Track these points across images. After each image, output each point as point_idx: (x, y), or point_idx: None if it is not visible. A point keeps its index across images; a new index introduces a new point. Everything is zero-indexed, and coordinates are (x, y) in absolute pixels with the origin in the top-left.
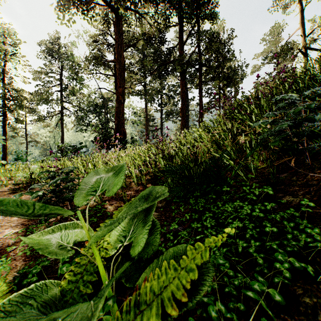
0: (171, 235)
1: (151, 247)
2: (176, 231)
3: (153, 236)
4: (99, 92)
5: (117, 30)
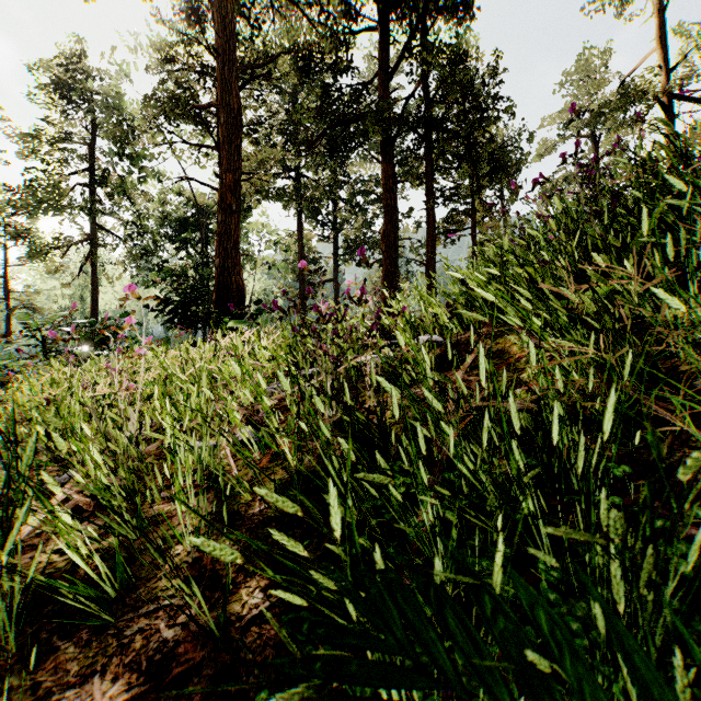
0: None
1: None
2: None
3: None
4: (187, 191)
5: (222, 25)
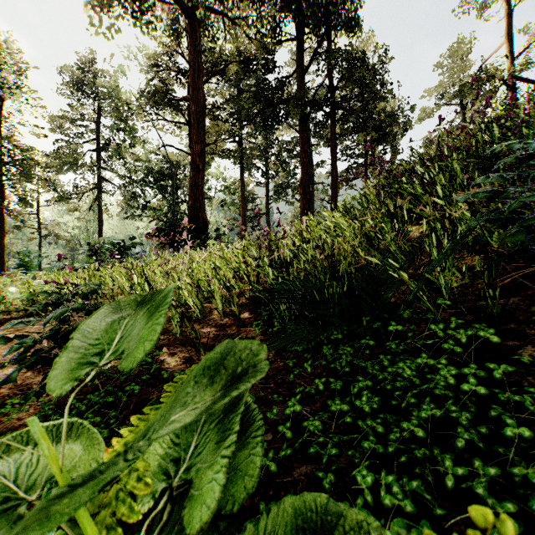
0: (288, 428)
1: (242, 480)
2: (298, 417)
3: (249, 451)
4: (162, 152)
5: (192, 46)
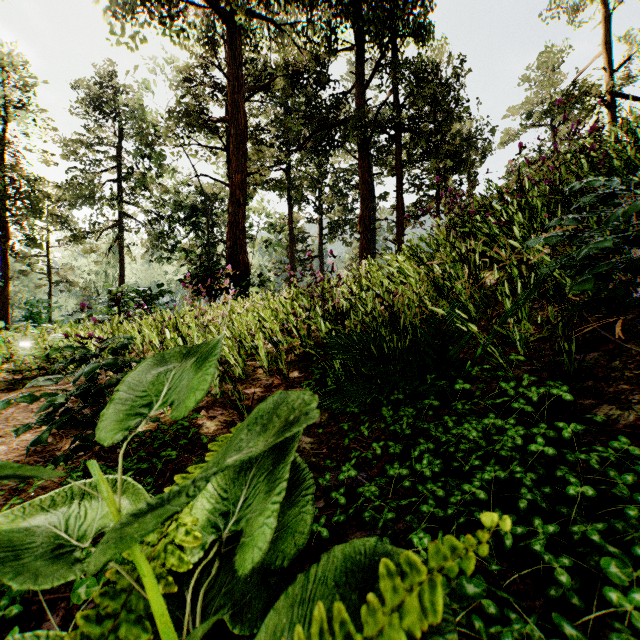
0: (342, 494)
1: (293, 537)
2: (353, 483)
3: (299, 509)
4: (195, 182)
5: (232, 58)
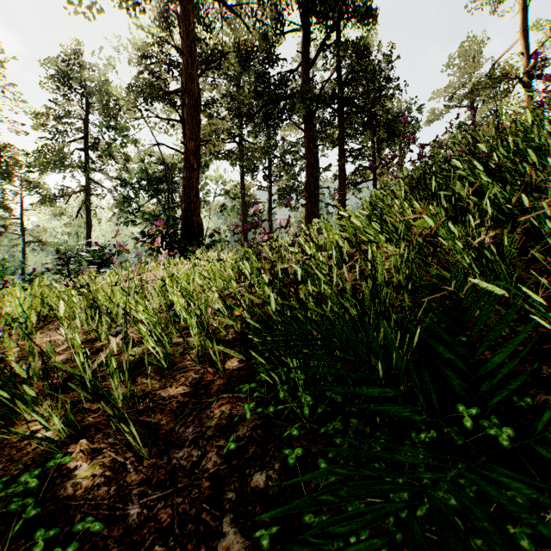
0: None
1: None
2: None
3: None
4: (157, 153)
5: (186, 32)
